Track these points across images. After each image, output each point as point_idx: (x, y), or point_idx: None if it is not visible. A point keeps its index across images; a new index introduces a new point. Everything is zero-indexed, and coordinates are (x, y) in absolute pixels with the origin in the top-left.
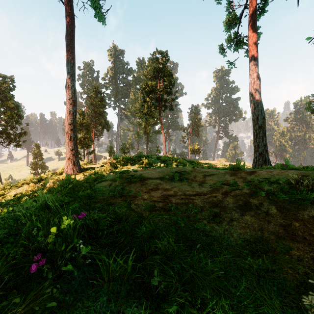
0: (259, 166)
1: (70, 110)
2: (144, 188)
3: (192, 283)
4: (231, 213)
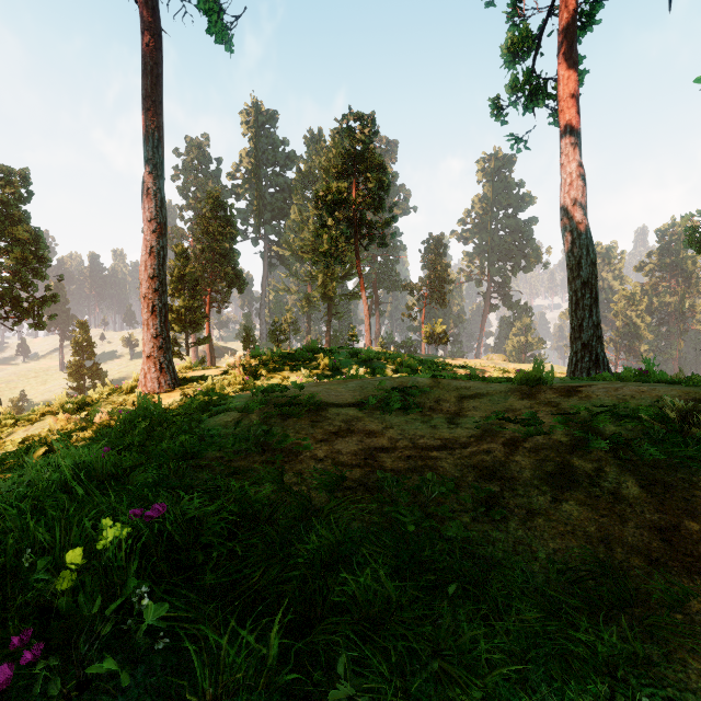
0: (583, 373)
1: (153, 245)
2: (318, 429)
3: (438, 698)
4: (528, 496)
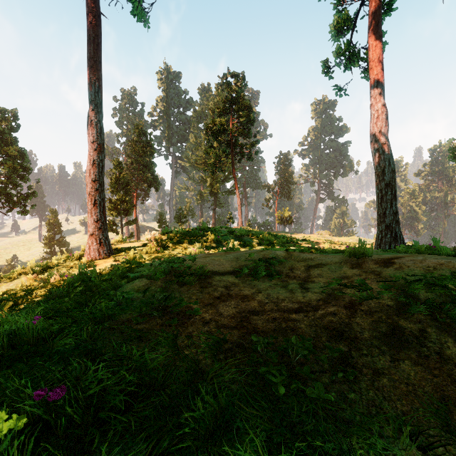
0: (386, 245)
1: (95, 159)
2: (206, 295)
3: None
4: (372, 355)
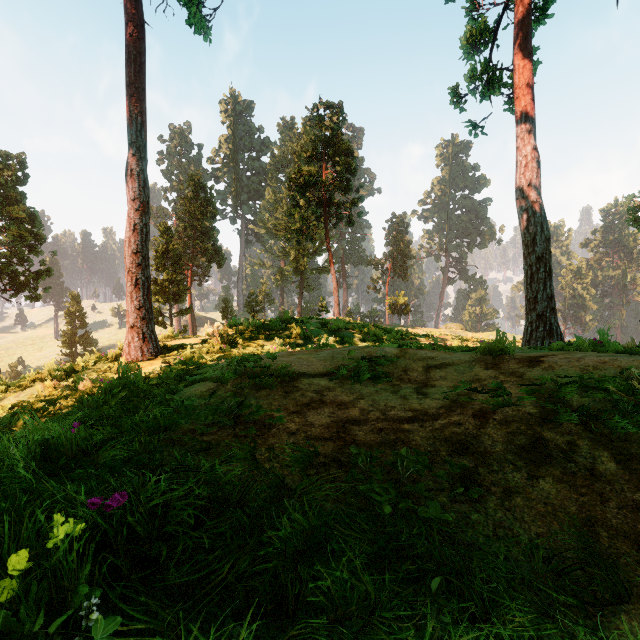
0: (538, 342)
1: (136, 222)
2: (291, 401)
3: None
4: (504, 472)
